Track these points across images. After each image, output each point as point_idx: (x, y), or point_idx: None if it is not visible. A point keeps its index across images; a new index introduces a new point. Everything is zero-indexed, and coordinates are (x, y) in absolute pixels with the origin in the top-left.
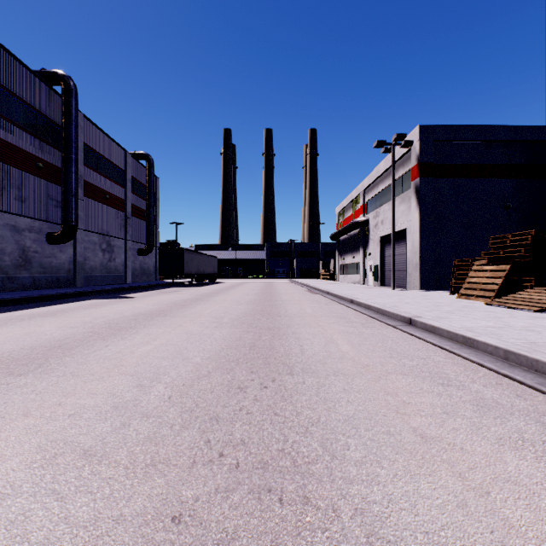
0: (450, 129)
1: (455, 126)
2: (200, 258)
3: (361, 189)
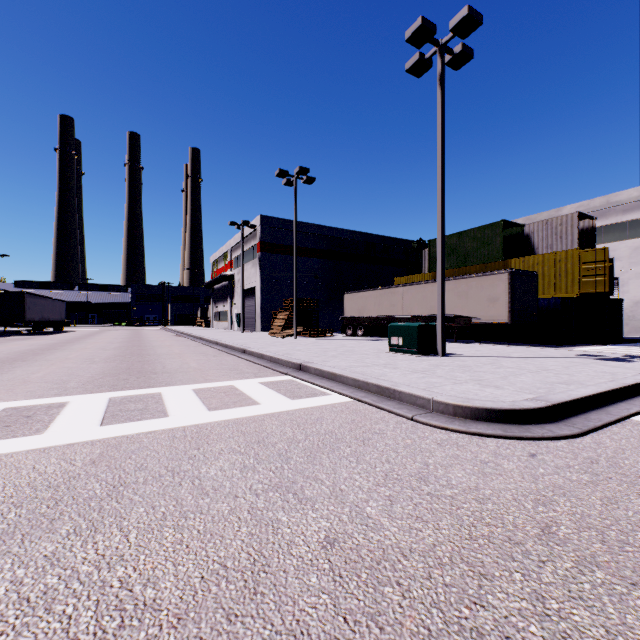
0: (281, 221)
1: (284, 219)
2: (45, 302)
3: (229, 247)
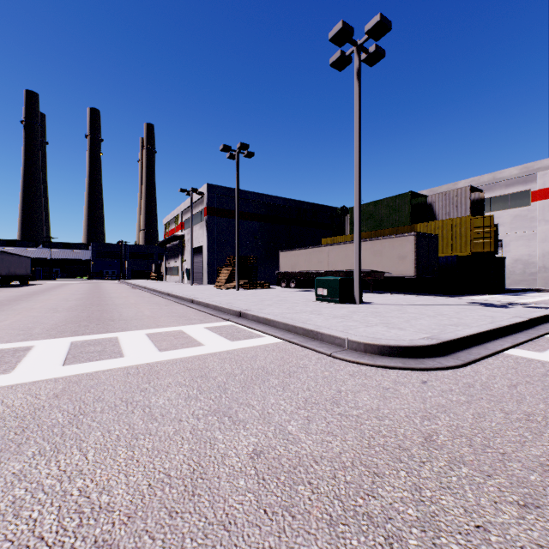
0: (225, 189)
1: (228, 188)
2: (12, 258)
3: (180, 211)
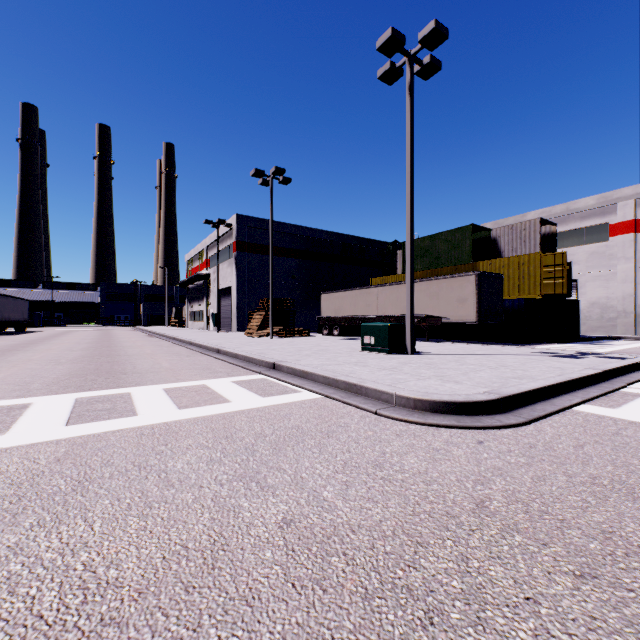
0: (257, 220)
1: (261, 219)
2: (5, 301)
3: (205, 246)
